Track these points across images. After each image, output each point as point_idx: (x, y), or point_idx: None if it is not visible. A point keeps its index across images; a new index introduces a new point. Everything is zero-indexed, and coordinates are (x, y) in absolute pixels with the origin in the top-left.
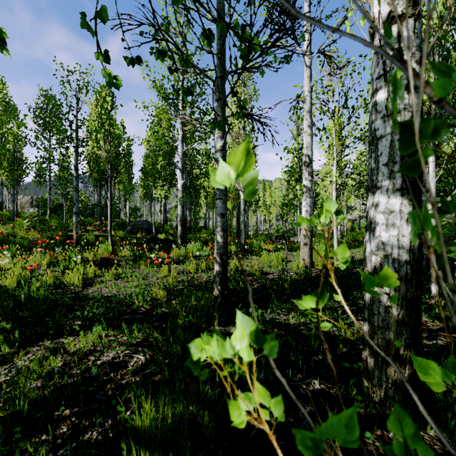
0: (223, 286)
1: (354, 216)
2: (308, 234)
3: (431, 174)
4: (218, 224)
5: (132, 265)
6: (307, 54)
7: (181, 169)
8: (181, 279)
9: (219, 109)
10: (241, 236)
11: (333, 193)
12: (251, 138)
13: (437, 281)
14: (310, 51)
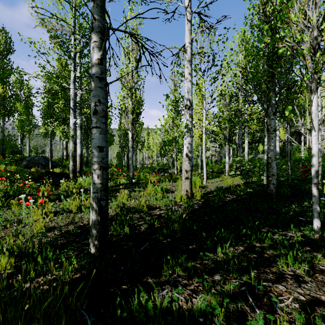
0: (101, 239)
1: (208, 155)
2: (189, 169)
3: (314, 112)
4: (94, 159)
5: (3, 206)
6: (188, 10)
7: (73, 109)
8: (56, 224)
9: (95, 11)
10: (130, 171)
11: (203, 136)
12: (139, 86)
13: (319, 216)
14: (190, 8)
